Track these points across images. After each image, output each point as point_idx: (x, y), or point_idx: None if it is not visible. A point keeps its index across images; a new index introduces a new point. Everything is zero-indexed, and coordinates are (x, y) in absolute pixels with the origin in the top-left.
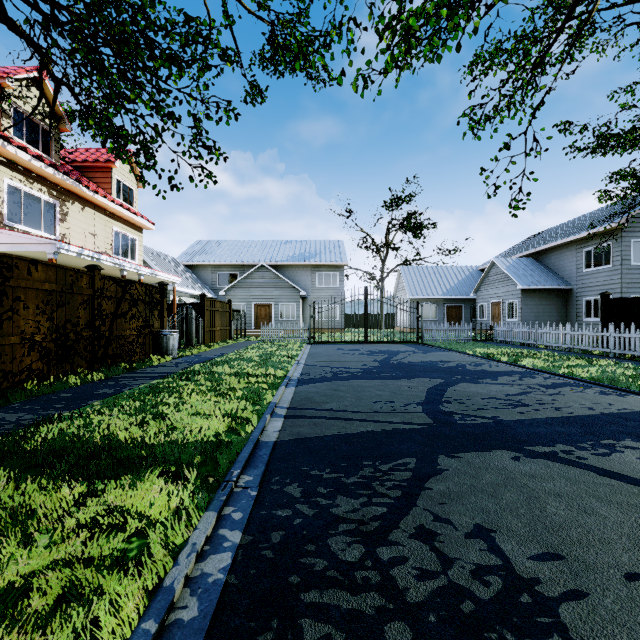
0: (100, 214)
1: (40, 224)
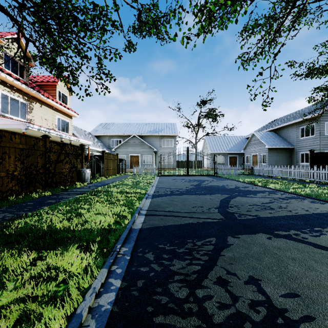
0: (50, 109)
1: (18, 114)
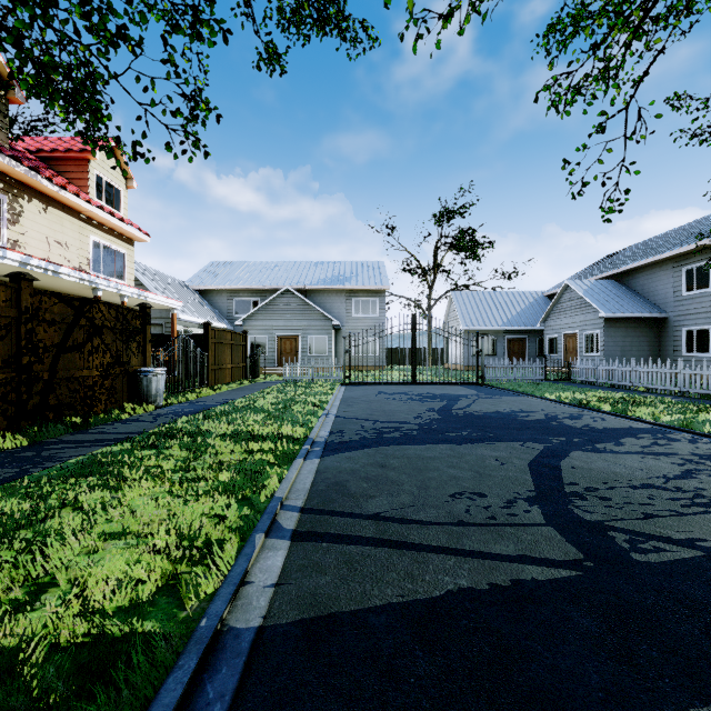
0: (72, 218)
1: None
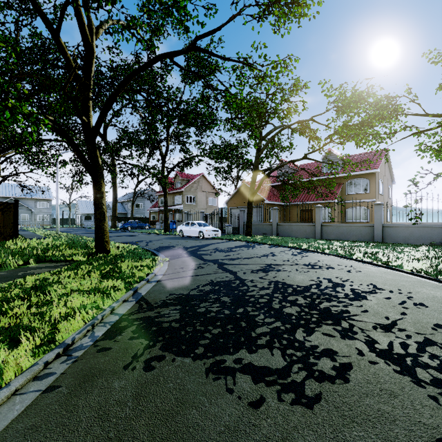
0: None
1: None
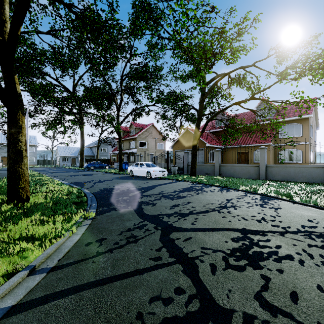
0: None
1: None
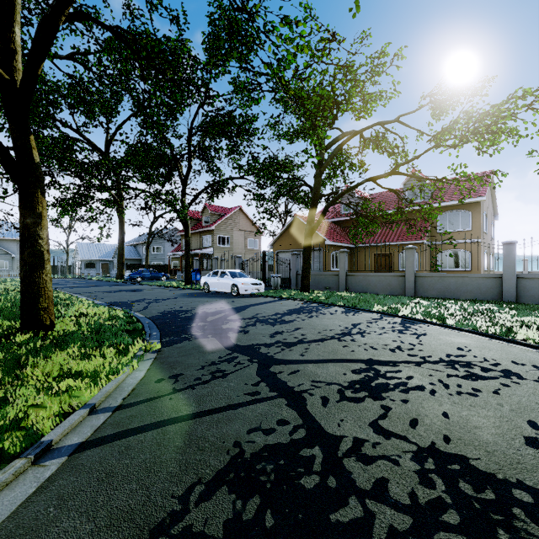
0: None
1: None
